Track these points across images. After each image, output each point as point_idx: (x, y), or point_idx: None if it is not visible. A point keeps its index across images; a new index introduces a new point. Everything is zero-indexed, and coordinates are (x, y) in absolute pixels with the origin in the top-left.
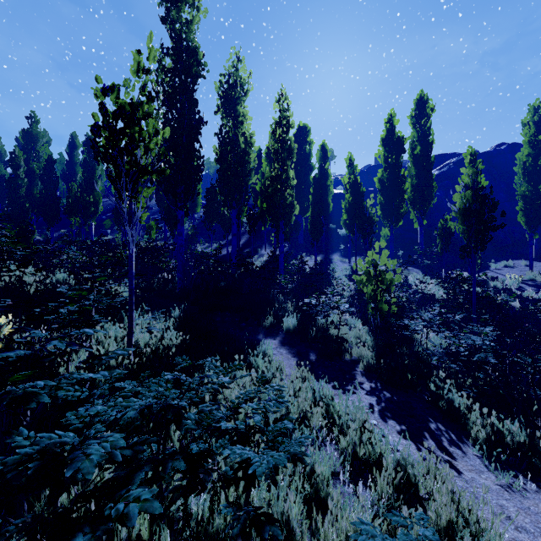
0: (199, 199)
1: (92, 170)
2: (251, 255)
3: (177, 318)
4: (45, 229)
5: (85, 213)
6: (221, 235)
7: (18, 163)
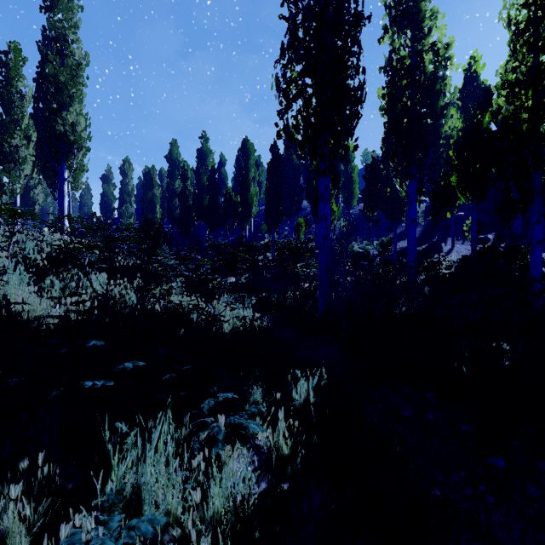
0: (355, 190)
1: (246, 173)
2: (430, 254)
3: (301, 408)
4: (218, 237)
5: (233, 214)
6: (382, 230)
7: (186, 176)
